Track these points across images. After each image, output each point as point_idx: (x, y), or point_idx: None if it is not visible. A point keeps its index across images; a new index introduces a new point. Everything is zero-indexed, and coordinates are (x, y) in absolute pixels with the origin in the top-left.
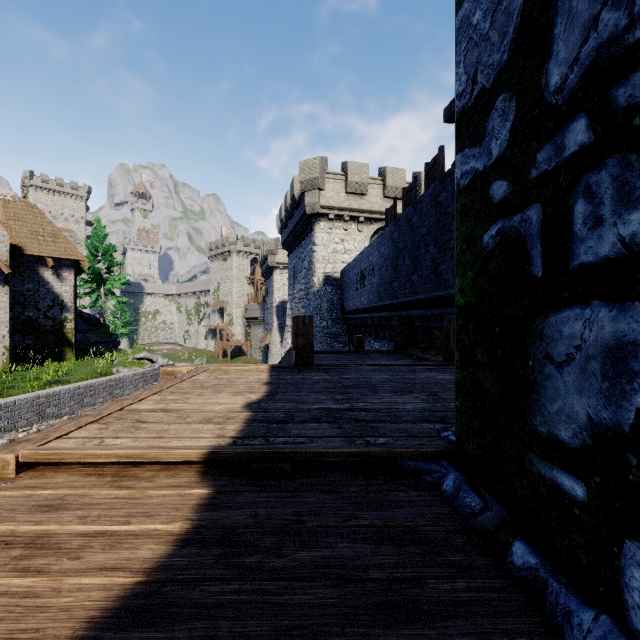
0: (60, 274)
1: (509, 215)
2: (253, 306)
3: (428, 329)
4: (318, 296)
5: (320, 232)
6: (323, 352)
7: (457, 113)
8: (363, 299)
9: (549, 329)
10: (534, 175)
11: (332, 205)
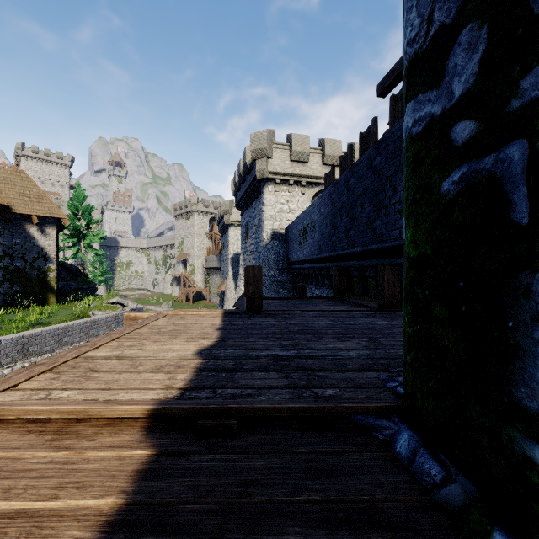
0: (44, 230)
1: (478, 157)
2: (211, 258)
3: (363, 278)
4: (267, 249)
5: (268, 194)
6: (271, 298)
7: (408, 60)
8: (305, 252)
9: None
10: (516, 106)
11: (279, 171)
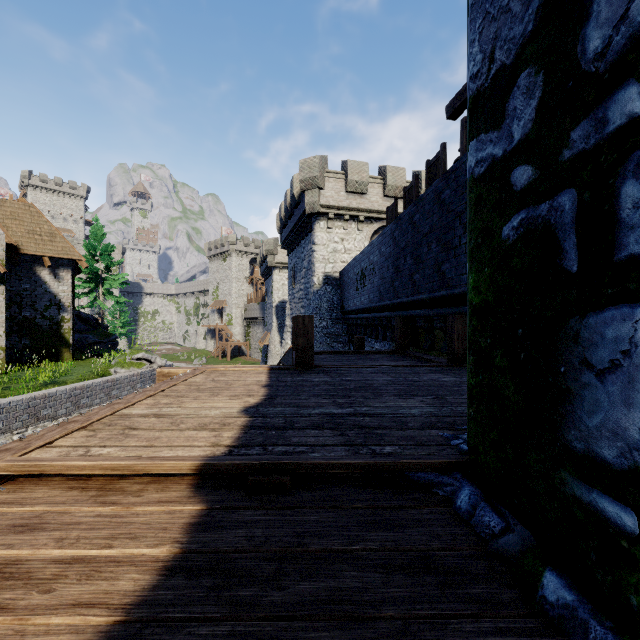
0: (57, 274)
1: (535, 203)
2: (252, 306)
3: (430, 329)
4: (318, 296)
5: (320, 231)
6: (323, 353)
7: (471, 96)
8: (363, 299)
9: (587, 331)
10: (567, 156)
11: (332, 204)
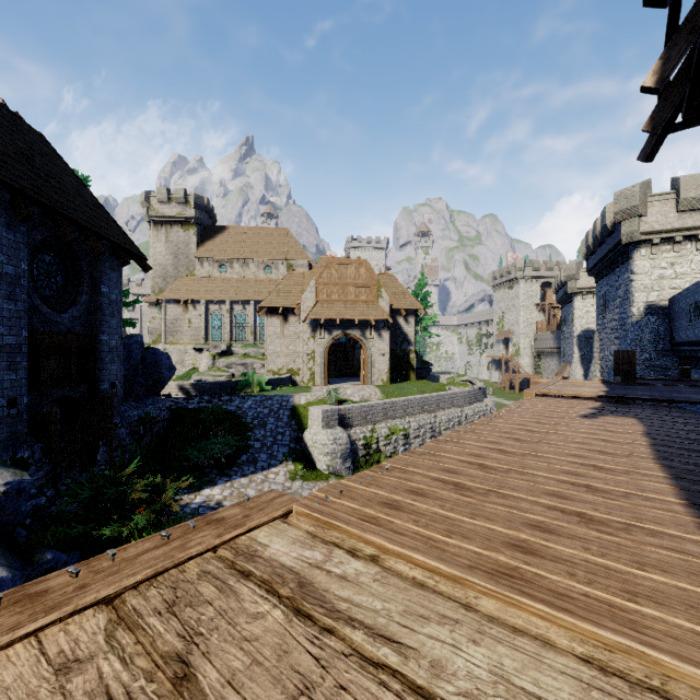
0: (407, 320)
1: None
2: (544, 335)
3: None
4: (637, 327)
5: (640, 260)
6: (644, 379)
7: None
8: (697, 331)
9: None
10: None
11: (657, 229)
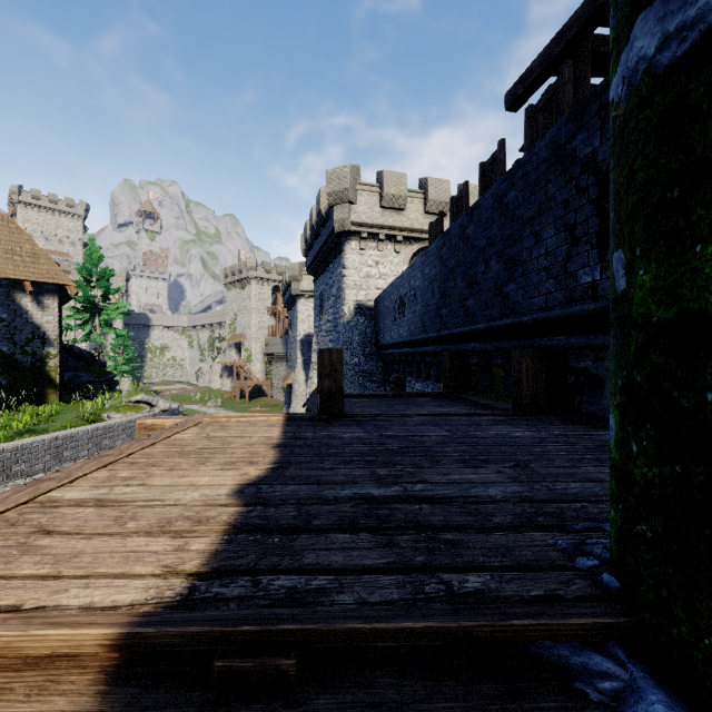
0: (41, 301)
1: None
2: (274, 340)
3: (487, 367)
4: (349, 328)
5: (351, 253)
6: (355, 396)
7: None
8: (402, 331)
9: None
10: None
11: (365, 221)
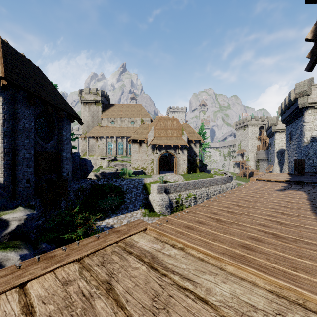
0: (195, 145)
1: None
2: (260, 151)
3: None
4: (306, 148)
5: (308, 115)
6: (309, 172)
7: None
8: None
9: None
10: None
11: (316, 101)
